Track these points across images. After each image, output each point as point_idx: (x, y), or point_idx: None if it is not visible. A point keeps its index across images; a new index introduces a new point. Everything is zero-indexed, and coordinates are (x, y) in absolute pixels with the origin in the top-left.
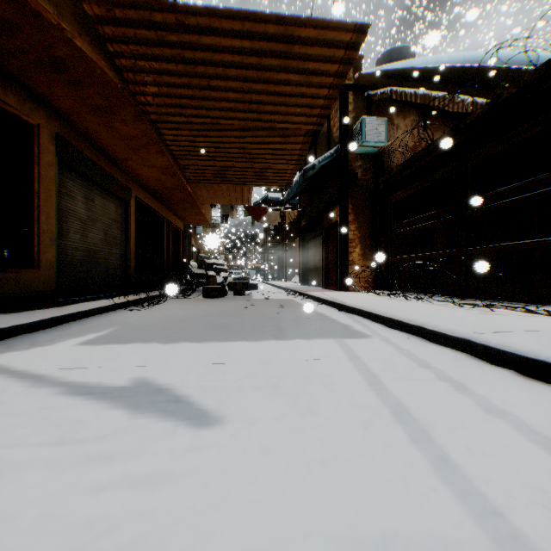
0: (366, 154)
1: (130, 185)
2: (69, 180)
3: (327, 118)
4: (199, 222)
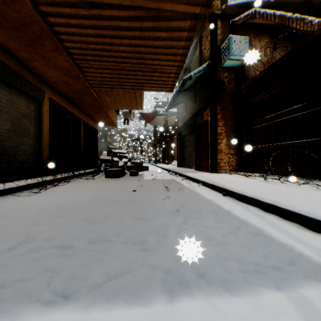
0: (230, 68)
1: (44, 88)
2: None
3: (199, 45)
4: (108, 124)
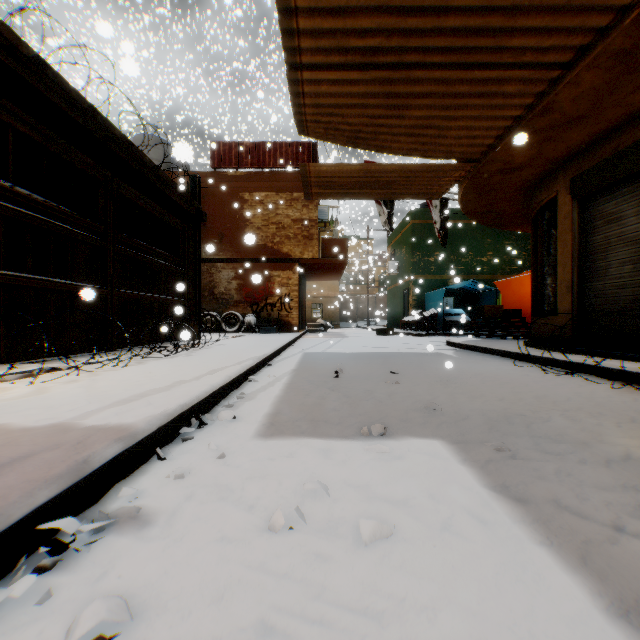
0: None
1: None
2: (607, 204)
3: None
4: None
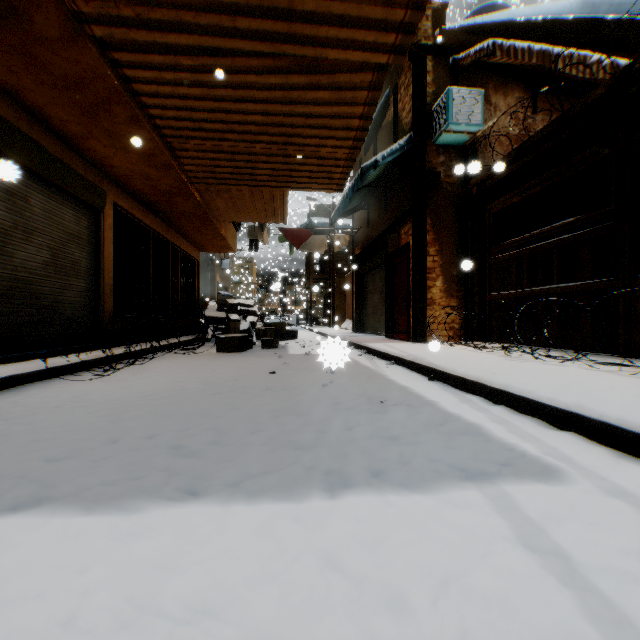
0: (451, 146)
1: (104, 185)
2: None
3: (393, 101)
4: (220, 250)
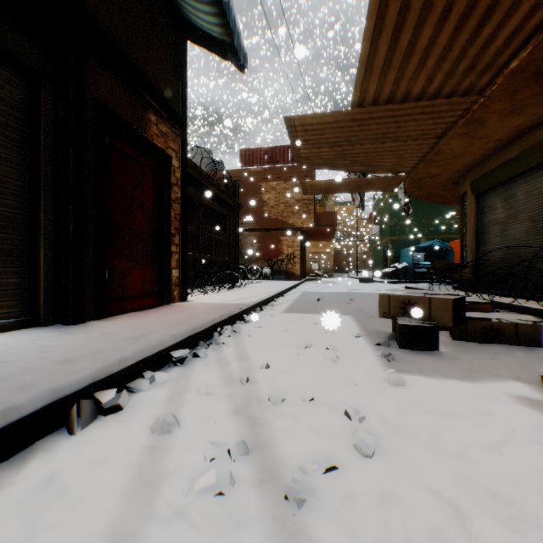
0: None
1: None
2: (489, 199)
3: None
4: None
